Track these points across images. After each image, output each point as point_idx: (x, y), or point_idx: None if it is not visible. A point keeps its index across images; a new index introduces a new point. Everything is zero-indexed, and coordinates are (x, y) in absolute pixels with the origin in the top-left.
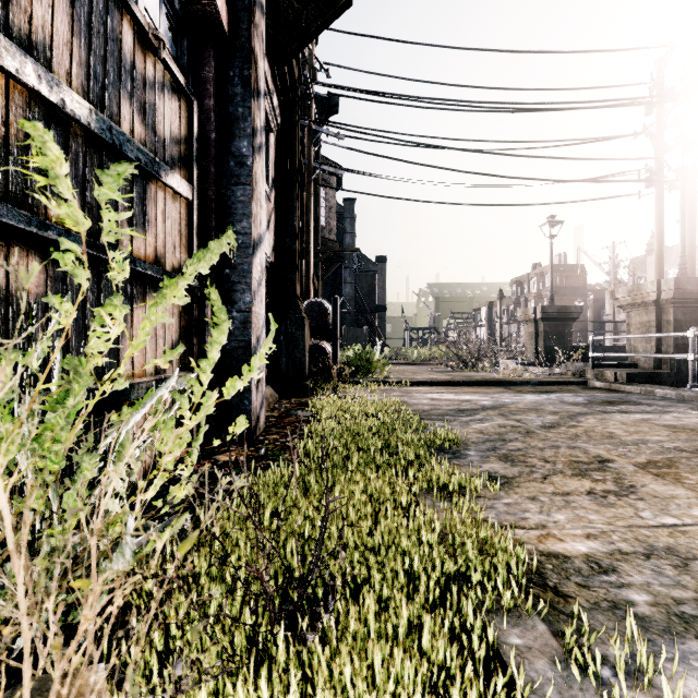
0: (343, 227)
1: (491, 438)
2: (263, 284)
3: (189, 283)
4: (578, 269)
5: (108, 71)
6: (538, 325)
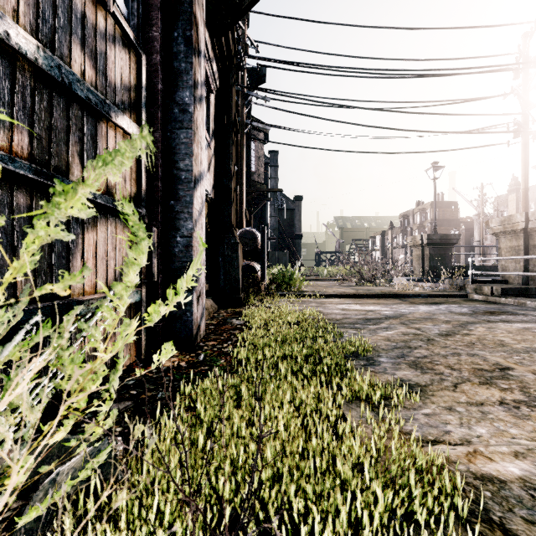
0: (268, 173)
1: (398, 346)
2: (203, 214)
3: (92, 191)
4: (453, 206)
5: (58, 15)
6: (424, 249)
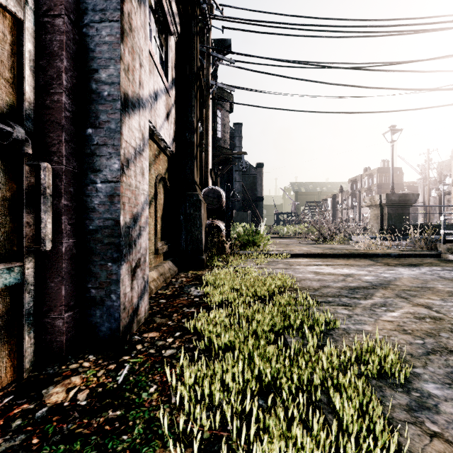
0: (233, 143)
1: (429, 346)
2: (146, 155)
3: None
4: (398, 171)
5: None
6: (382, 209)
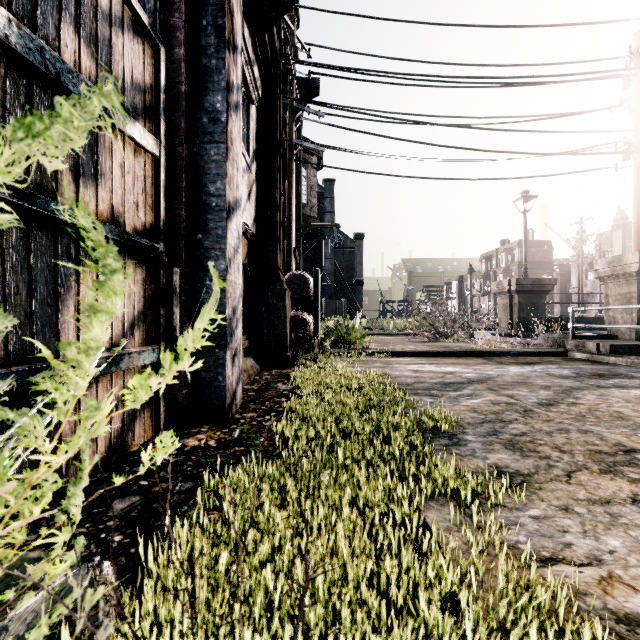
0: (323, 206)
1: (487, 419)
2: (240, 251)
3: (8, 181)
4: (545, 245)
5: None
6: (512, 297)
